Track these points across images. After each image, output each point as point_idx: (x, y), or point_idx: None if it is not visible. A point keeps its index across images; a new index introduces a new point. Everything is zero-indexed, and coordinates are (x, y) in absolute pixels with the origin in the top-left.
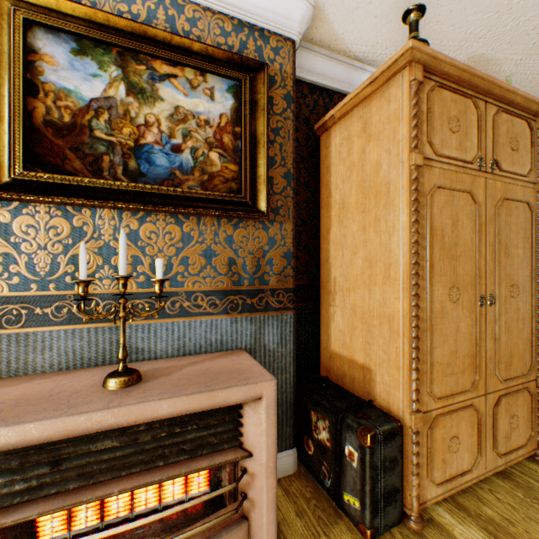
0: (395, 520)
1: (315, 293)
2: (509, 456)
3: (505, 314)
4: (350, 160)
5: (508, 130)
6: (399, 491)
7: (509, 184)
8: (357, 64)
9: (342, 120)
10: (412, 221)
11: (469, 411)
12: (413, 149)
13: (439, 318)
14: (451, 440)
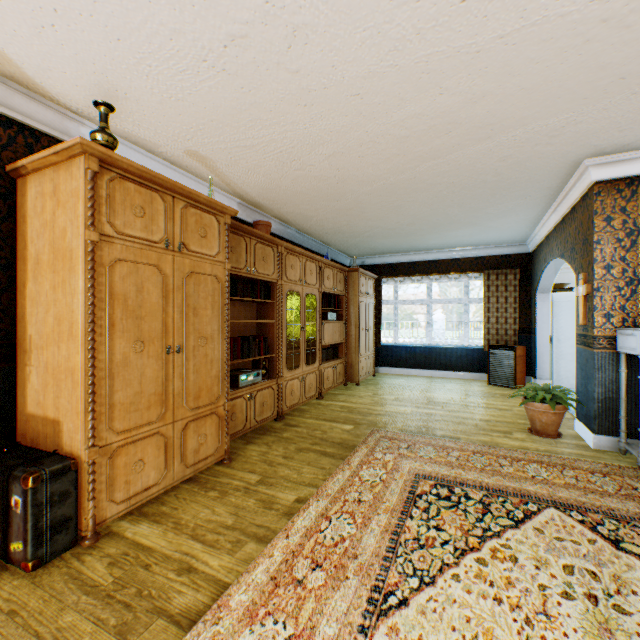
0: (68, 544)
1: (13, 353)
2: (199, 465)
3: (195, 359)
4: (45, 218)
5: (198, 221)
6: (74, 518)
7: (200, 261)
8: (73, 115)
9: (38, 174)
10: (89, 287)
11: (157, 437)
12: (91, 226)
13: (123, 367)
14: (137, 463)
